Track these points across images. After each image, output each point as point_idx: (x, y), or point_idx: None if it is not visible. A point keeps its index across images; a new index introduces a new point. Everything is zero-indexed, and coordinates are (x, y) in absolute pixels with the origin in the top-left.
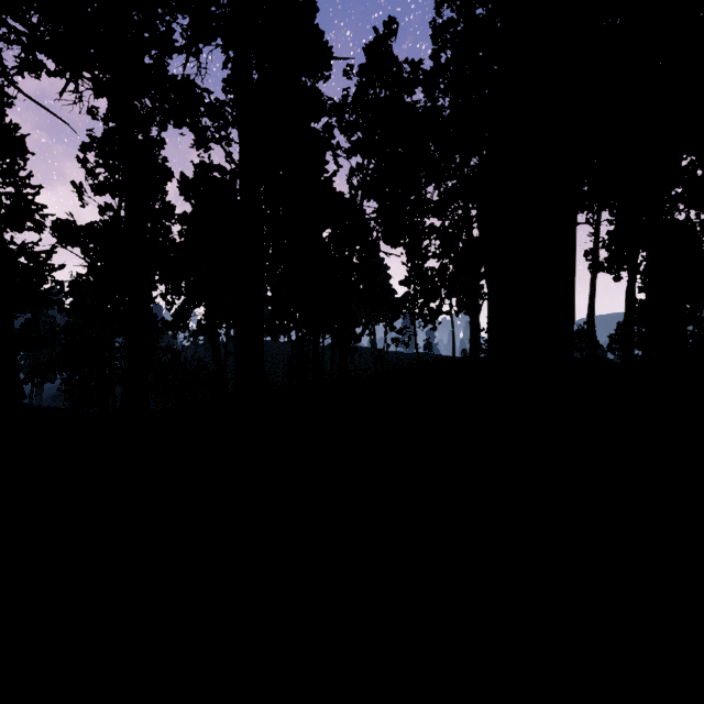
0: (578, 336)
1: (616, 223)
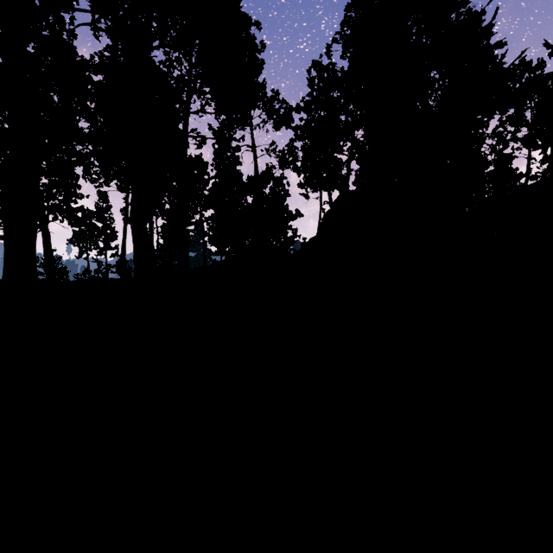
0: (119, 264)
1: None
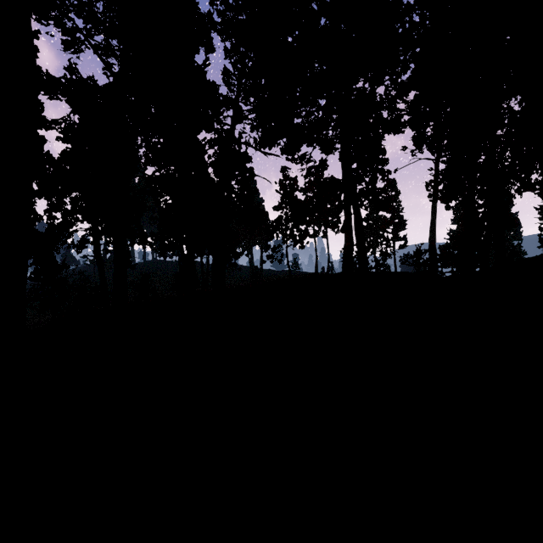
0: (416, 254)
1: (447, 163)
